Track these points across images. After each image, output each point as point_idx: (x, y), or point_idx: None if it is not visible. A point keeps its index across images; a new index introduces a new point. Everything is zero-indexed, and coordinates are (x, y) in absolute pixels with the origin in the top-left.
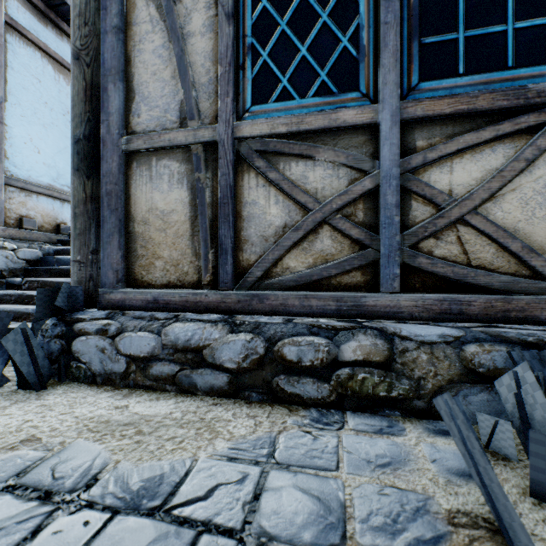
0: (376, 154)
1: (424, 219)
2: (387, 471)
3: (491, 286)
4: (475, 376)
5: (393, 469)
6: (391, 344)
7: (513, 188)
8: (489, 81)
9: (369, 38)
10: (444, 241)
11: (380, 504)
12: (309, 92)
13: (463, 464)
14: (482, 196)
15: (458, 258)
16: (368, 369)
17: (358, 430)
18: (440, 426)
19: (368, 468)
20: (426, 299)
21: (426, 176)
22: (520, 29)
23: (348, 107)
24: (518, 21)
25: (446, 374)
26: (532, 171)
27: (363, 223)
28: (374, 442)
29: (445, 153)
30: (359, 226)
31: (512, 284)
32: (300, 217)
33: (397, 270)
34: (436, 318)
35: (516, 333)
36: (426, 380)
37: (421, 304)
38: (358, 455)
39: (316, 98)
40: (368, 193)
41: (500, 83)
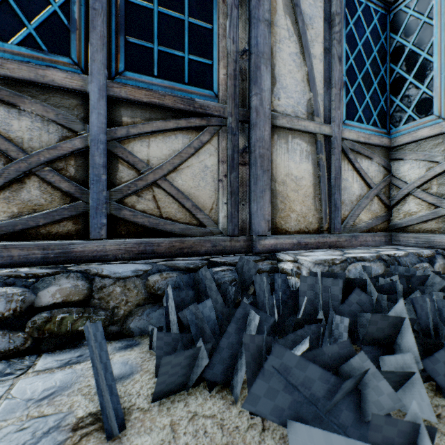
0: (88, 119)
1: (129, 180)
2: (44, 402)
3: (175, 231)
4: (155, 298)
5: (52, 398)
6: (91, 283)
7: (188, 166)
8: (174, 88)
9: (81, 15)
10: (144, 198)
11: (8, 443)
12: (13, 39)
13: (123, 369)
14: (169, 168)
15: (154, 211)
16: (68, 309)
17: (43, 369)
18: (127, 342)
19: (23, 408)
20: (127, 243)
21: (130, 146)
22: (192, 60)
23: (58, 69)
24: (191, 54)
25: (135, 300)
26: (199, 156)
27: (74, 178)
28: (51, 377)
29: (144, 131)
30: (71, 180)
31: (187, 230)
32: (2, 164)
33: (105, 220)
34: (135, 258)
35: (185, 263)
36: (120, 308)
37: (124, 247)
38: (22, 397)
39: (22, 48)
40: (80, 151)
41: (181, 91)
